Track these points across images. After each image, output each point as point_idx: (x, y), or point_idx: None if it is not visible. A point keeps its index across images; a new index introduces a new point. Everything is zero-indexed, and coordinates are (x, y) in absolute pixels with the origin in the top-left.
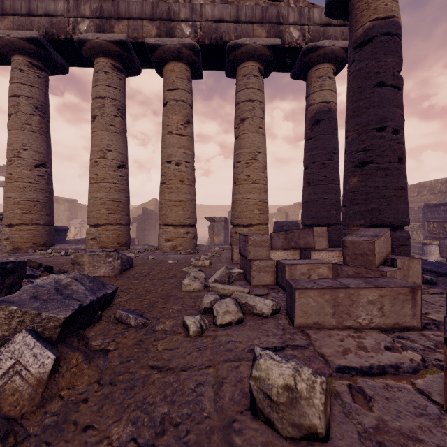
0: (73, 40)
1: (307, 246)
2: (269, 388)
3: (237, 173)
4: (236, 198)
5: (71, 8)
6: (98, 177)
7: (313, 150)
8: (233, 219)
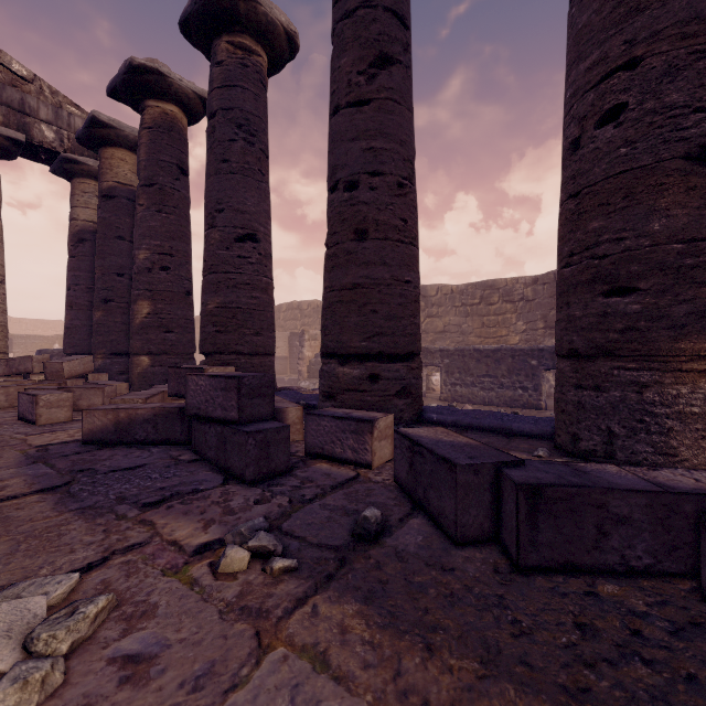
0: None
1: (28, 371)
2: None
3: None
4: None
5: None
6: None
7: (78, 271)
8: None
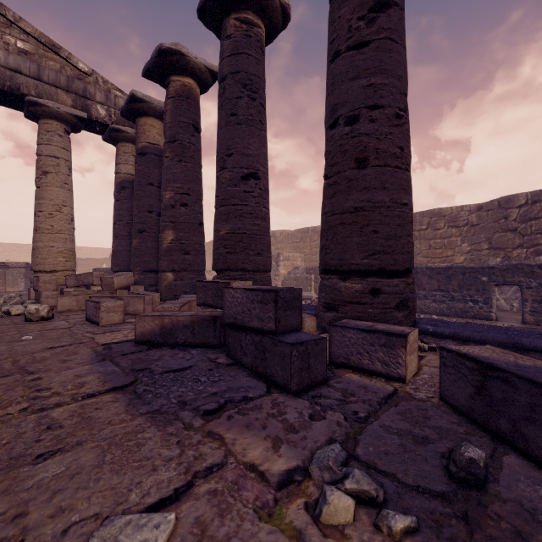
0: None
1: (89, 283)
2: (31, 311)
3: (38, 222)
4: (37, 246)
5: None
6: None
7: (120, 210)
8: (34, 266)
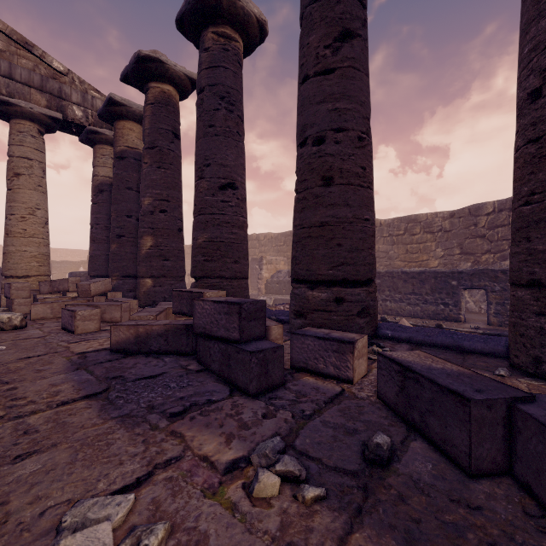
0: None
1: (65, 290)
2: (3, 320)
3: (10, 225)
4: (9, 250)
5: None
6: None
7: (98, 214)
8: (5, 271)
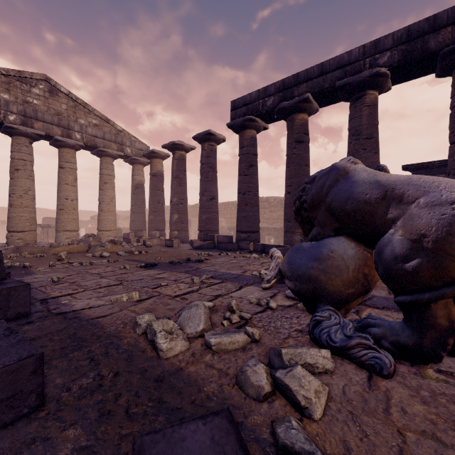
0: (3, 123)
1: (142, 236)
2: (148, 244)
3: (103, 207)
4: (102, 218)
5: (2, 104)
6: (23, 204)
7: (136, 199)
8: (101, 228)
